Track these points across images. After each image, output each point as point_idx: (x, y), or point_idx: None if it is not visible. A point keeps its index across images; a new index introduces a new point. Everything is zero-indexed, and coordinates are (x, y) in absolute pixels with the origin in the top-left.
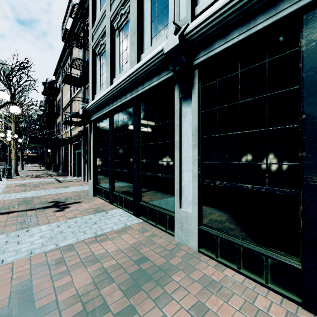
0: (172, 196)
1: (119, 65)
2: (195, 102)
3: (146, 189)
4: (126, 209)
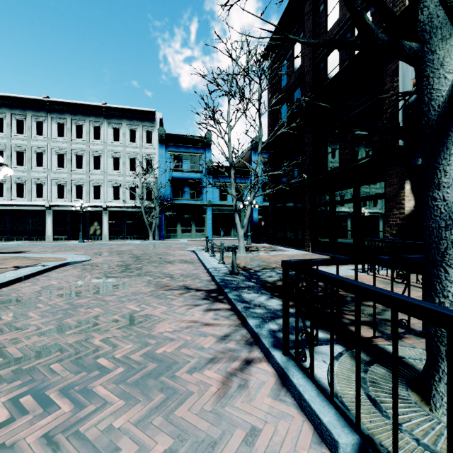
0: (44, 233)
1: (16, 194)
2: (52, 215)
3: (34, 233)
4: (22, 241)
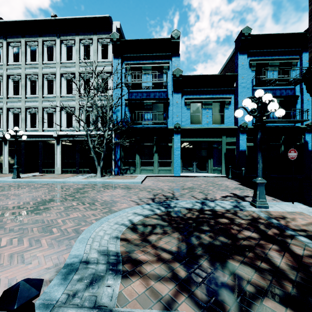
0: (2, 165)
1: None
2: (8, 146)
3: None
4: None
